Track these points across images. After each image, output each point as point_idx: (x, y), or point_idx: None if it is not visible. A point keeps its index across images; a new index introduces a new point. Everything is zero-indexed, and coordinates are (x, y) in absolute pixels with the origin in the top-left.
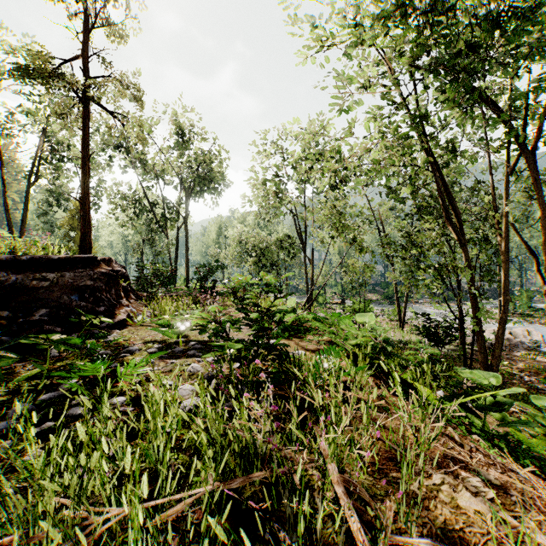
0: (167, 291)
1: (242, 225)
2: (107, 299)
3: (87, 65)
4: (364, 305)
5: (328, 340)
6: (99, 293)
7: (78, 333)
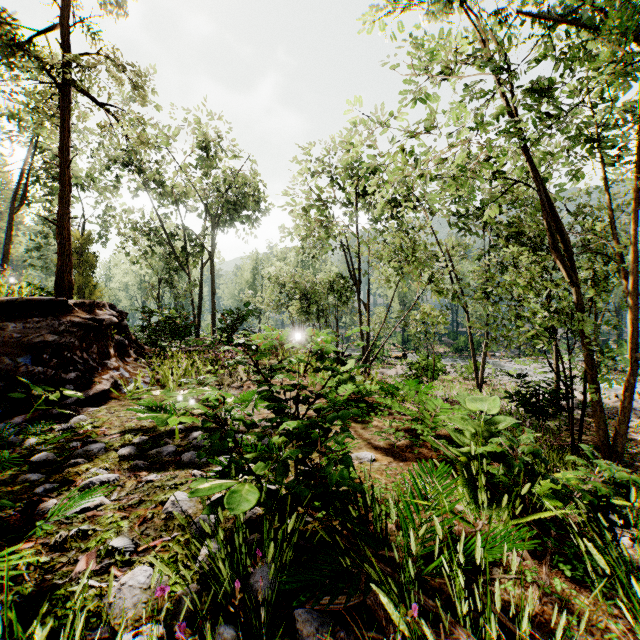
0: (184, 344)
1: (282, 263)
2: (81, 361)
3: (67, 39)
4: (434, 361)
5: (407, 428)
6: (69, 353)
7: (24, 416)
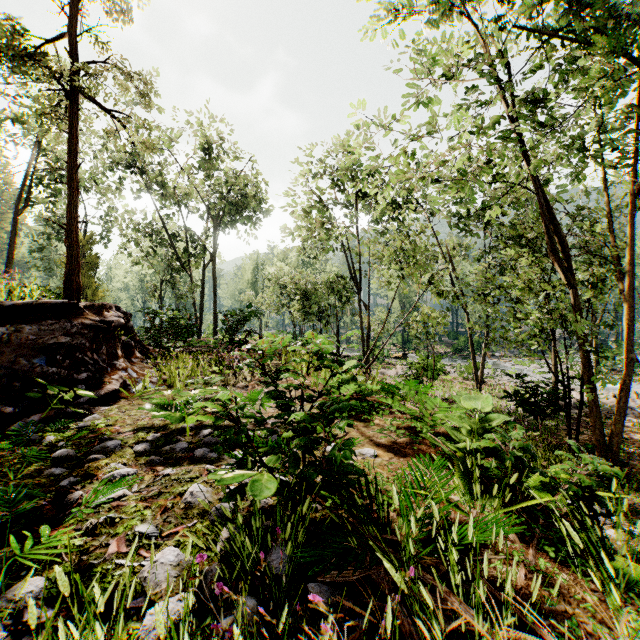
0: (187, 345)
1: (283, 263)
2: (92, 362)
3: (75, 47)
4: (433, 362)
5: (407, 426)
6: (80, 354)
7: (40, 415)
